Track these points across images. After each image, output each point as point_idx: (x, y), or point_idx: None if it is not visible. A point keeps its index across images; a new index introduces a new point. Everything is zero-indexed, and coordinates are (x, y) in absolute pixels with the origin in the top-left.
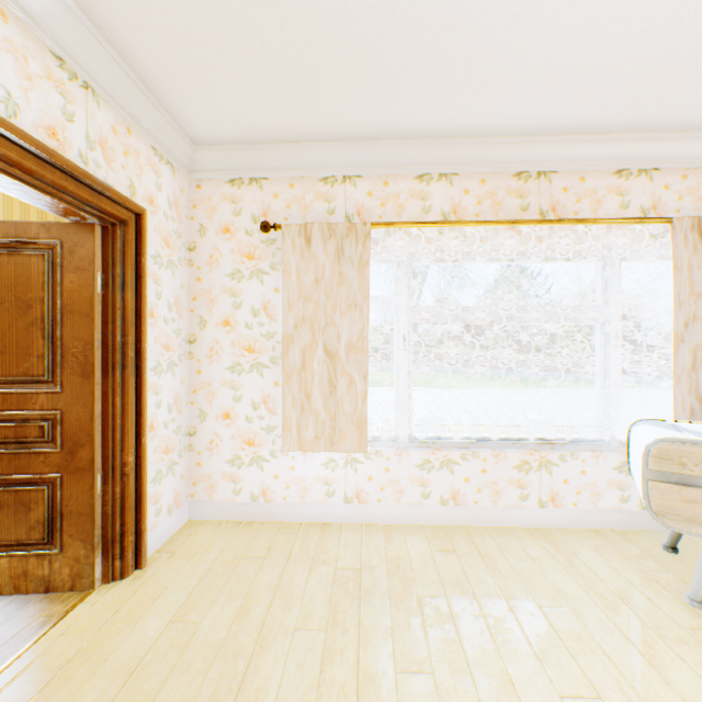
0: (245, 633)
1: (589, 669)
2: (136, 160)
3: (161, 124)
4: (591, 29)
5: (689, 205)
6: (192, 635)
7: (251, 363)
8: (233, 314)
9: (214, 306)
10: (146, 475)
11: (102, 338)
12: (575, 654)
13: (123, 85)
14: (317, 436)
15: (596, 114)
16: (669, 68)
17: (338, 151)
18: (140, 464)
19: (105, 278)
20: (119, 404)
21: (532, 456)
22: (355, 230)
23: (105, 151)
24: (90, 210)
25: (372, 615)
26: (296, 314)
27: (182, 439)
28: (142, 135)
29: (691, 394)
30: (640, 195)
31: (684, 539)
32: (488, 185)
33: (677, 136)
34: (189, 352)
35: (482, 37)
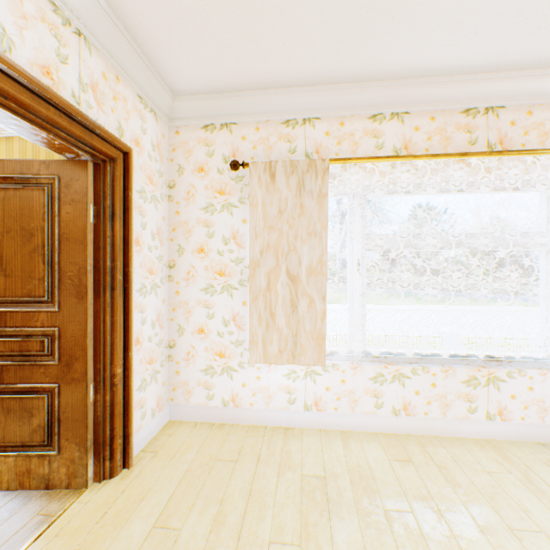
0: (222, 544)
1: None
2: (124, 105)
3: (146, 74)
4: None
5: None
6: (173, 544)
7: (222, 285)
8: (206, 242)
9: (190, 236)
10: (132, 384)
11: (94, 263)
12: None
13: (112, 34)
14: (280, 350)
15: None
16: None
17: (299, 96)
18: (127, 375)
19: (97, 209)
20: (108, 321)
21: (480, 372)
22: (315, 166)
23: (96, 94)
24: (82, 146)
25: (343, 531)
26: (262, 241)
27: (163, 350)
28: (129, 84)
29: None
30: None
31: None
32: (437, 122)
33: None
34: (169, 276)
35: None
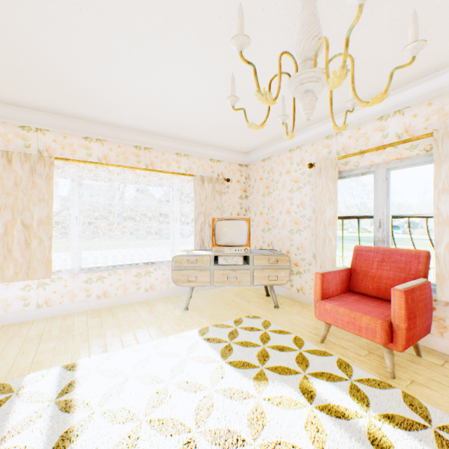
0: None
1: (138, 334)
2: None
3: None
4: (147, 108)
5: (201, 171)
6: None
7: None
8: None
9: None
10: None
11: None
12: (135, 332)
13: None
14: (17, 272)
15: (164, 131)
16: (181, 125)
17: (32, 114)
18: None
19: None
20: None
21: (143, 270)
22: (45, 160)
23: None
24: None
25: (46, 345)
26: (1, 203)
27: None
28: None
29: (201, 240)
30: (185, 164)
31: (198, 293)
32: (122, 149)
33: (195, 145)
34: None
35: (103, 97)
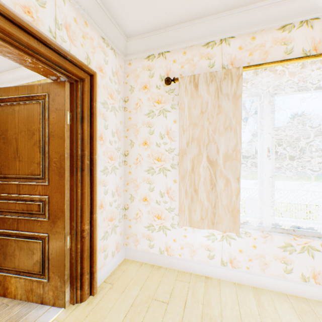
0: None
1: None
2: (91, 43)
3: (106, 21)
4: None
5: None
6: None
7: (159, 168)
8: (148, 138)
9: (138, 133)
10: (96, 237)
11: (70, 152)
12: None
13: None
14: (202, 217)
15: None
16: None
17: (217, 21)
18: (92, 230)
19: (72, 114)
20: (79, 193)
21: None
22: (230, 74)
23: (69, 33)
24: (59, 69)
25: None
26: (187, 135)
27: (120, 211)
28: (94, 28)
29: None
30: None
31: None
32: None
33: None
34: (124, 161)
35: None
